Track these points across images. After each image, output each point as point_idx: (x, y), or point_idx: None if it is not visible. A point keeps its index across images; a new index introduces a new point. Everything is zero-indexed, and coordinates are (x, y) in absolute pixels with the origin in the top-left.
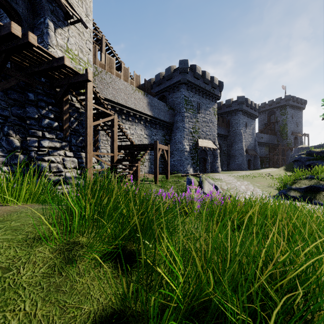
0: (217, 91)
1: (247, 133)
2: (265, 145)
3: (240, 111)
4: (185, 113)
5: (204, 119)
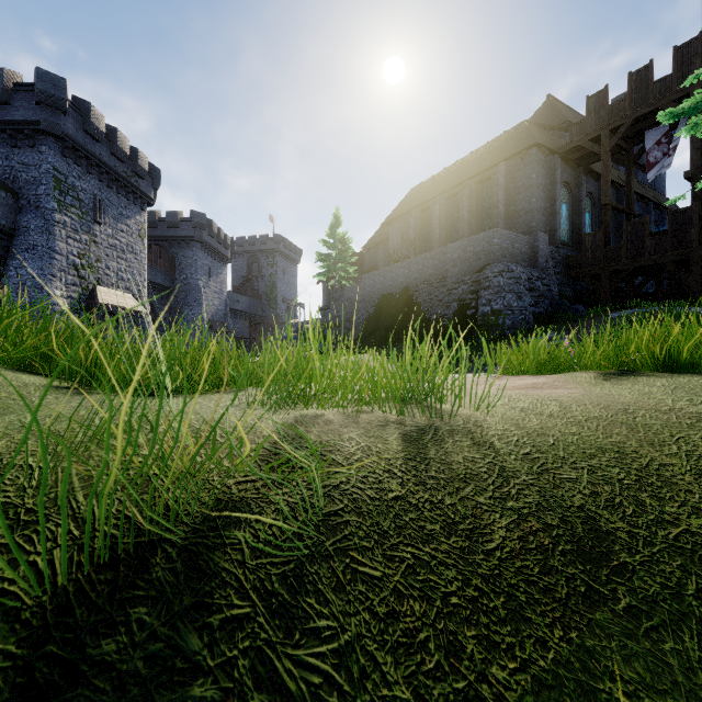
0: (148, 187)
1: (211, 289)
2: (243, 316)
3: (198, 242)
4: (57, 213)
5: (114, 240)
